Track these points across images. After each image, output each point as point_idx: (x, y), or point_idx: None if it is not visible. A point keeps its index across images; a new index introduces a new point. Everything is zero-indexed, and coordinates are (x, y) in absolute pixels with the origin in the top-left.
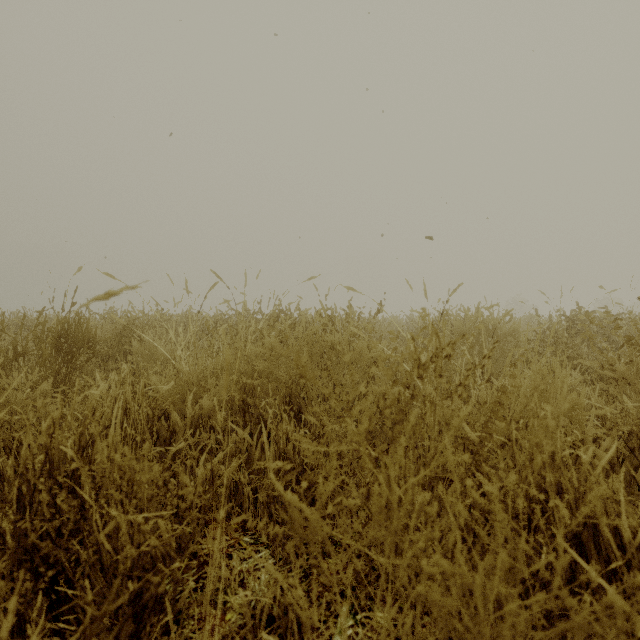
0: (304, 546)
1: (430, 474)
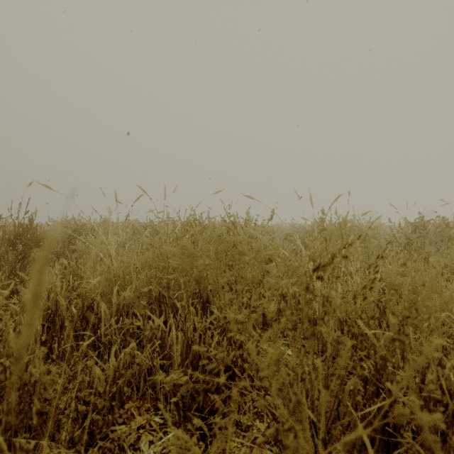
0: (208, 427)
1: (372, 433)
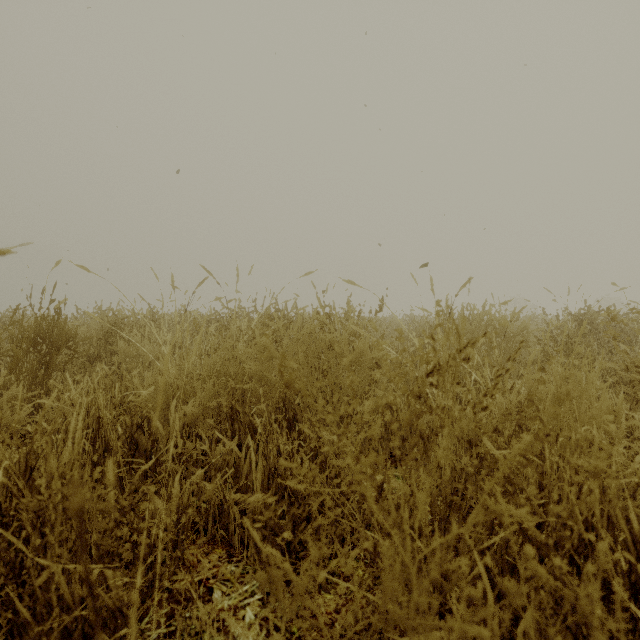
0: (297, 576)
1: (466, 532)
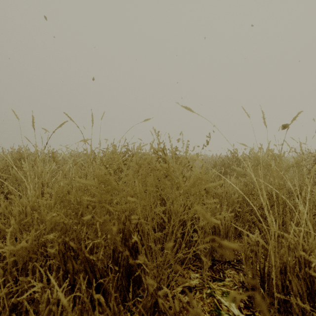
0: None
1: None
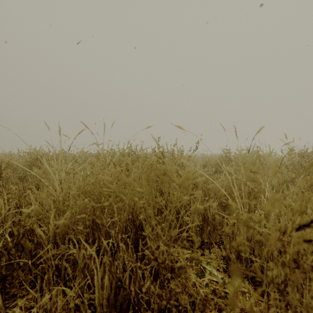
0: None
1: None
